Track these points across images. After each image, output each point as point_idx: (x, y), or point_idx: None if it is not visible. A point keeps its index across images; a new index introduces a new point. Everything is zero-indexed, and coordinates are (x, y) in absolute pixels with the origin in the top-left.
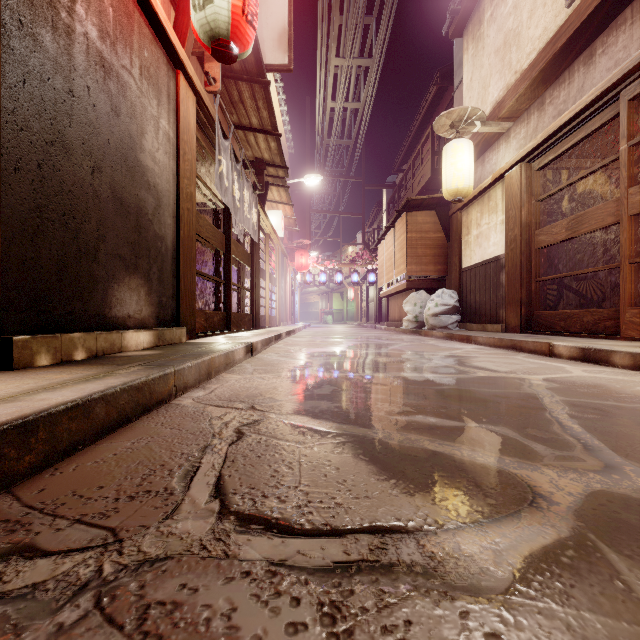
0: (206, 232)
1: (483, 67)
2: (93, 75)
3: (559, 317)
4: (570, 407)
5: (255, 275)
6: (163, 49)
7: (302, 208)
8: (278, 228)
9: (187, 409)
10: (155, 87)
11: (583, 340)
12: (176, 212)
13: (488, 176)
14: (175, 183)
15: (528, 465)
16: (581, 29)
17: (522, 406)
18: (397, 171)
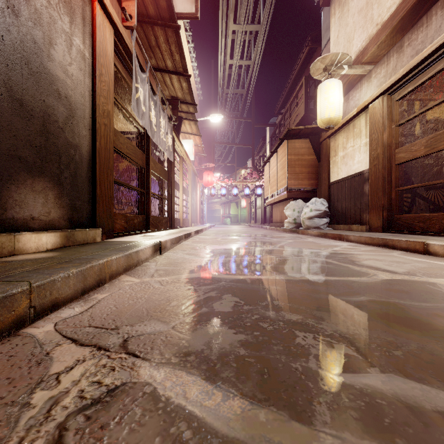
0: (126, 149)
1: (348, 25)
2: None
3: (418, 219)
4: None
5: (171, 187)
6: None
7: (208, 141)
8: (190, 153)
9: (26, 350)
10: (67, 5)
11: None
12: (92, 125)
13: (352, 110)
14: (91, 99)
15: None
16: None
17: None
18: (277, 114)
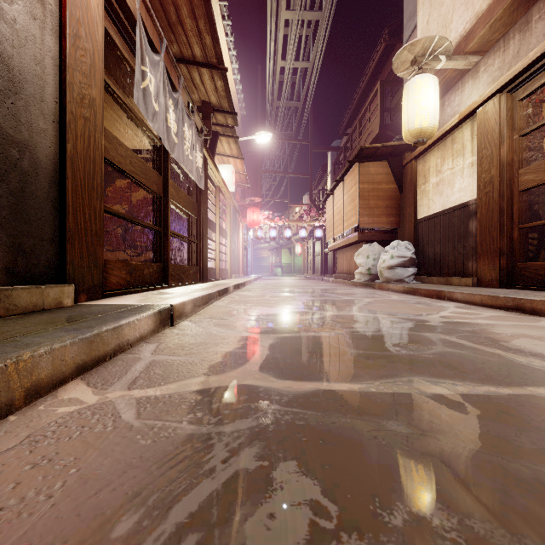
0: (130, 165)
1: (443, 4)
2: None
3: None
4: None
5: (202, 225)
6: None
7: (254, 169)
8: (229, 182)
9: None
10: None
11: None
12: (59, 116)
13: (449, 120)
14: (58, 73)
15: None
16: None
17: None
18: (342, 134)
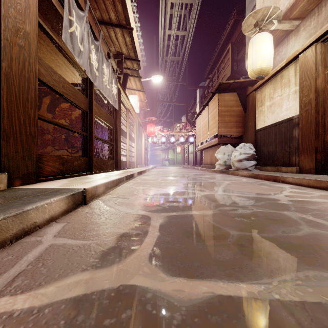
0: (63, 88)
1: None
2: None
3: None
4: None
5: (117, 133)
6: None
7: (151, 100)
8: (135, 106)
9: None
10: None
11: None
12: None
13: (278, 64)
14: None
15: None
16: None
17: None
18: (206, 78)
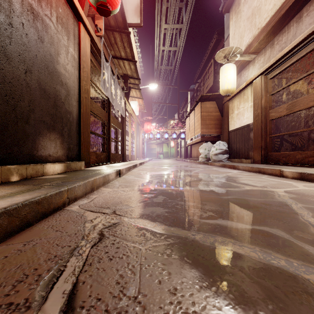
0: (96, 111)
1: (240, 27)
2: (26, 17)
3: (282, 155)
4: (312, 212)
5: (123, 134)
6: (71, 9)
7: (148, 101)
8: (135, 110)
9: (73, 214)
10: (66, 29)
11: (298, 168)
12: (78, 99)
13: (243, 83)
14: (78, 83)
15: (313, 269)
16: (295, 3)
17: (281, 211)
18: (195, 82)
